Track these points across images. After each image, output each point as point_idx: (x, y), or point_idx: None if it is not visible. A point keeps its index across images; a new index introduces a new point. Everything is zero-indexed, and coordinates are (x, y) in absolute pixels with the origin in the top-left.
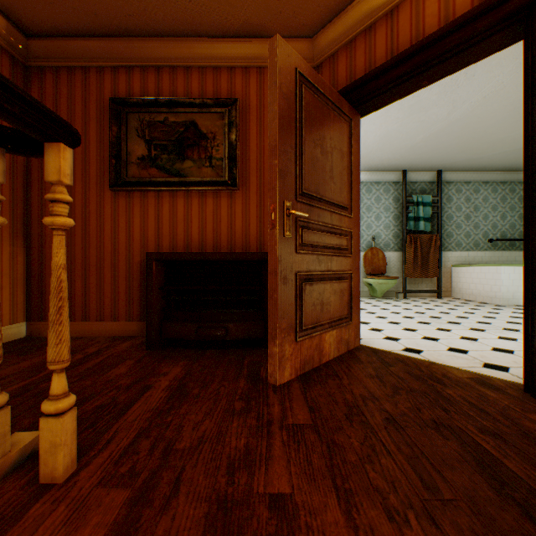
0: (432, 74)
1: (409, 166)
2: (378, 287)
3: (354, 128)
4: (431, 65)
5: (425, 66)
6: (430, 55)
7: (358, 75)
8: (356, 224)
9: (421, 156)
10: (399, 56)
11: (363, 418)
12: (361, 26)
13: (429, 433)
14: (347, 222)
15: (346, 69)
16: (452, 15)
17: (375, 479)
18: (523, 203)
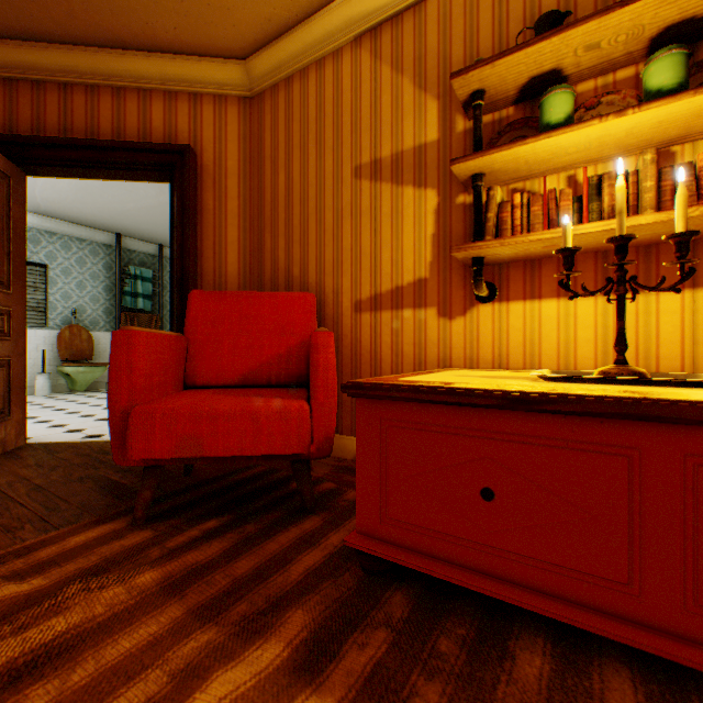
0: (109, 174)
1: (125, 230)
2: (80, 377)
3: (18, 188)
4: (106, 167)
5: (101, 165)
6: (104, 159)
7: (25, 128)
8: (21, 301)
9: (138, 224)
10: (73, 141)
11: (6, 495)
12: (28, 74)
13: (73, 484)
14: (6, 298)
15: (6, 109)
16: (125, 133)
17: (4, 521)
18: (171, 306)
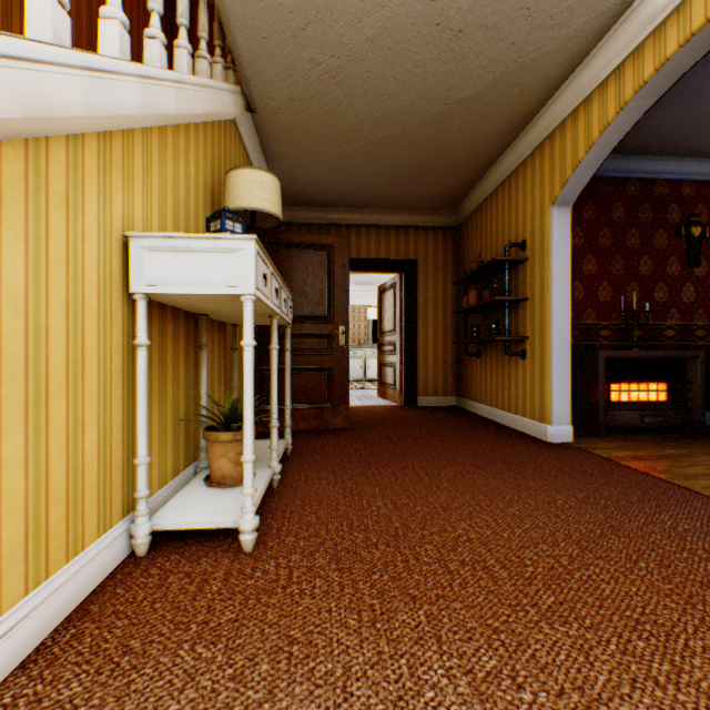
0: None
1: None
2: None
3: None
4: None
5: None
6: None
7: None
8: None
9: None
10: None
11: None
12: None
13: None
14: None
15: None
16: None
17: None
18: None
